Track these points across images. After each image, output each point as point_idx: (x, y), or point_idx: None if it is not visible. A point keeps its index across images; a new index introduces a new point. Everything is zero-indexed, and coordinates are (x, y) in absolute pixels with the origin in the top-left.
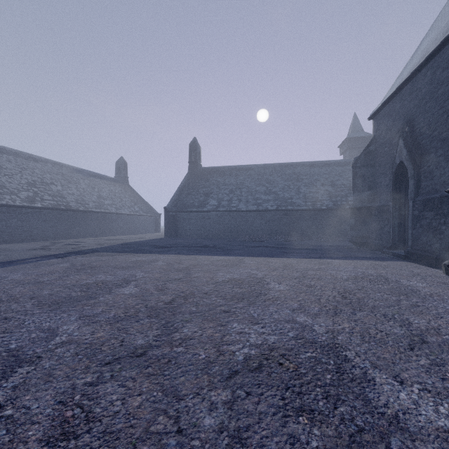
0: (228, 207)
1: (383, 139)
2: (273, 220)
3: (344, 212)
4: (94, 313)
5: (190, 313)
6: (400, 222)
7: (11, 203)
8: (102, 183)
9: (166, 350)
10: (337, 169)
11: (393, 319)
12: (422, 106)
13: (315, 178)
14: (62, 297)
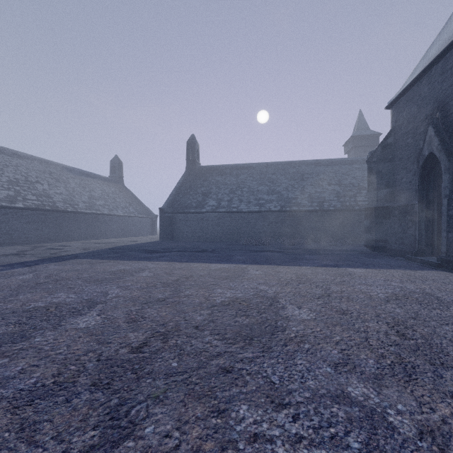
0: (228, 208)
1: (405, 129)
2: (276, 222)
3: (353, 213)
4: (3, 377)
5: (166, 374)
6: (428, 224)
7: None
8: (95, 182)
9: None
10: (344, 167)
11: None
12: None
13: (321, 177)
14: None
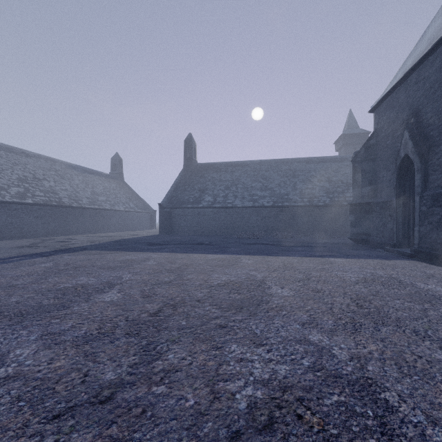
0: (223, 203)
1: (385, 132)
2: (269, 217)
3: (342, 208)
4: (61, 330)
5: (178, 328)
6: (405, 219)
7: (0, 198)
8: (97, 179)
9: (142, 391)
10: (334, 165)
11: (428, 338)
12: (430, 95)
13: (311, 174)
14: (30, 306)
